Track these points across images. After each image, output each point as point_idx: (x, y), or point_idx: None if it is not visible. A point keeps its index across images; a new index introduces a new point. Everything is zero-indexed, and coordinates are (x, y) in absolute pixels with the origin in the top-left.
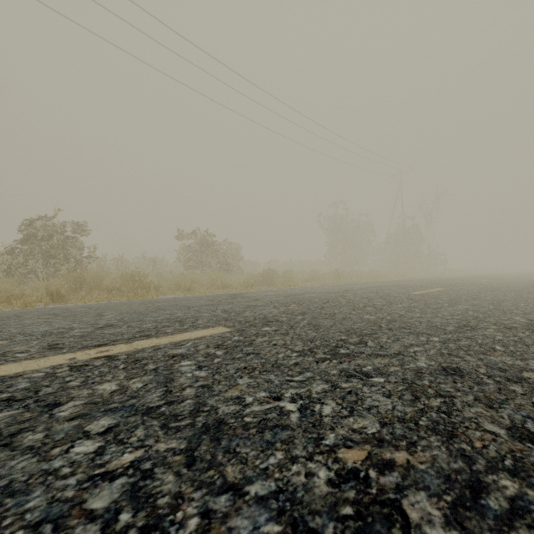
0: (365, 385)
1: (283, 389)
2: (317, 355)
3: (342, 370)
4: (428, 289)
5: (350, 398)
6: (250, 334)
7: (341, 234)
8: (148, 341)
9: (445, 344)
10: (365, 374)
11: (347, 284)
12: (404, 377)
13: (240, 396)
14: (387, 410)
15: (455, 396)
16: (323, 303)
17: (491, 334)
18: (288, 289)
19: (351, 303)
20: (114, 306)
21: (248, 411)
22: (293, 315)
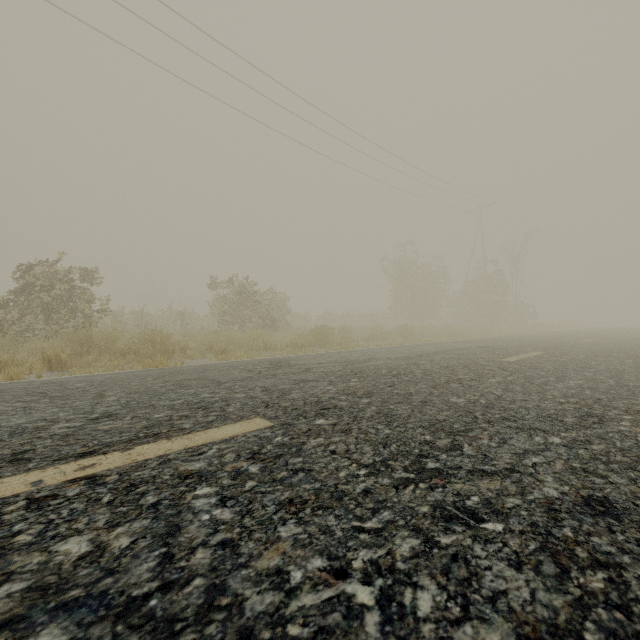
0: (476, 538)
1: (349, 549)
2: (395, 474)
3: (436, 506)
4: (522, 353)
5: (457, 571)
6: (299, 431)
7: (409, 281)
8: (155, 446)
9: (572, 449)
10: (472, 513)
11: (419, 344)
12: (531, 520)
13: (282, 569)
14: (524, 604)
15: (624, 565)
16: (393, 376)
17: (630, 430)
18: (346, 353)
19: (429, 376)
20: (124, 380)
21: (294, 608)
22: (355, 398)
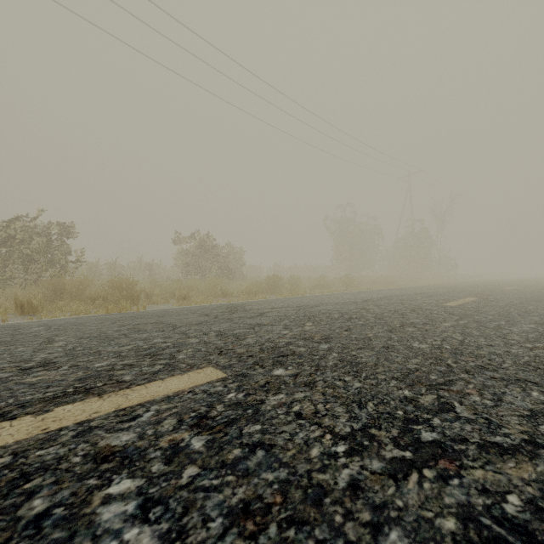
0: None
1: None
2: (385, 451)
3: (464, 517)
4: (459, 298)
5: None
6: (255, 385)
7: (348, 237)
8: (80, 407)
9: None
10: (526, 534)
11: (360, 291)
12: None
13: None
14: None
15: None
16: (346, 320)
17: None
18: (296, 299)
19: (382, 320)
20: (82, 324)
21: None
22: (313, 343)
